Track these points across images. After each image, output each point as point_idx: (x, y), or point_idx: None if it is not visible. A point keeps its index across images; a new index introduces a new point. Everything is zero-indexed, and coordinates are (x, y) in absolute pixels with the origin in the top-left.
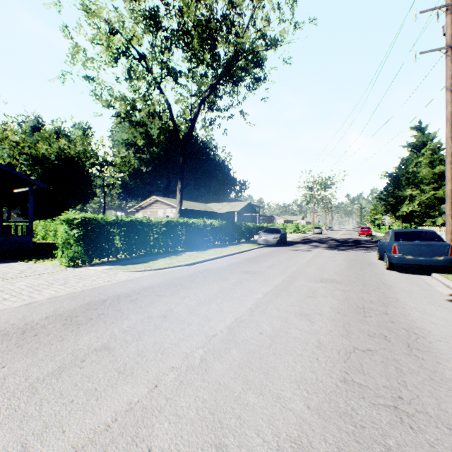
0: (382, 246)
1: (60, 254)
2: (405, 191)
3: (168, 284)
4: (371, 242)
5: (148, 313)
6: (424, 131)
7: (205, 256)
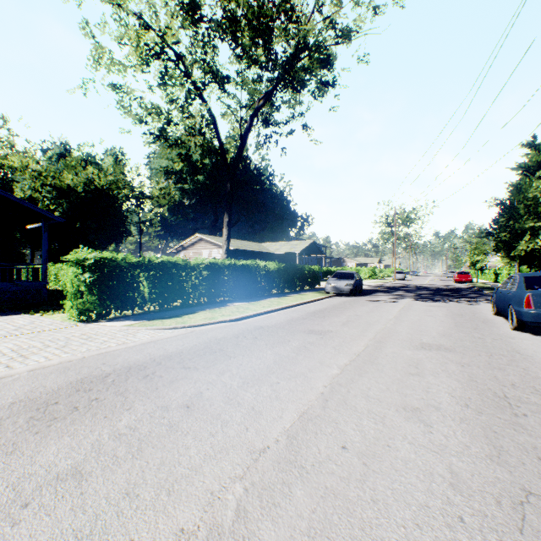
0: (504, 297)
1: (69, 305)
2: (524, 222)
3: (203, 350)
4: (474, 291)
5: (164, 399)
6: (540, 147)
7: (258, 309)
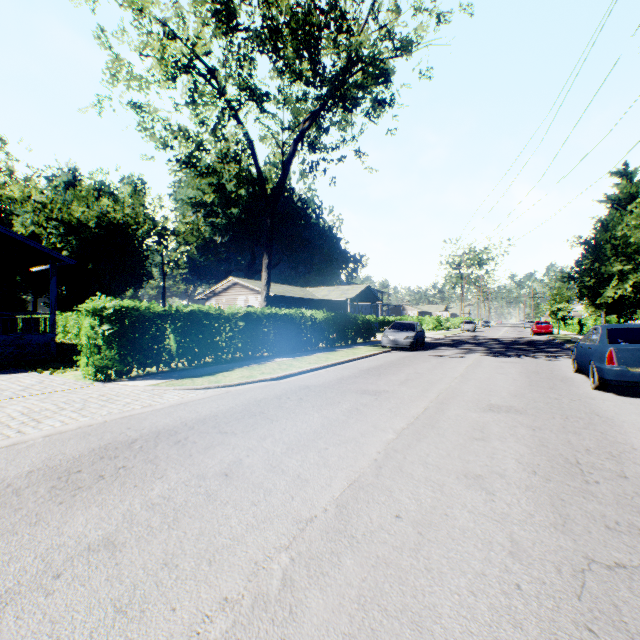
0: (585, 352)
1: (84, 362)
2: (611, 265)
3: (241, 413)
4: (555, 344)
5: (200, 467)
6: (633, 177)
7: (303, 365)
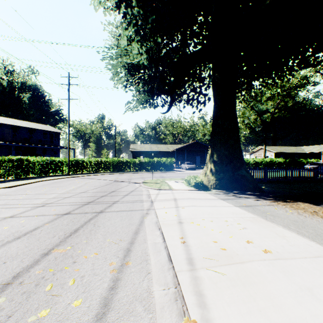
0: None
1: None
2: None
3: None
4: None
5: None
6: None
7: None
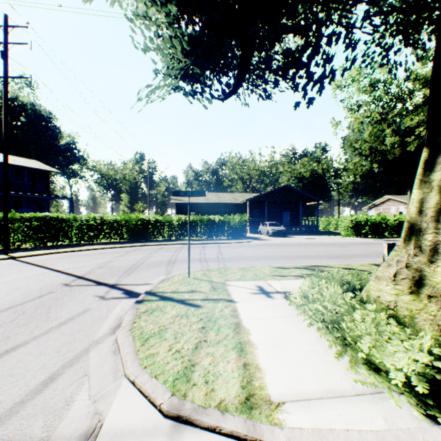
0: None
1: (341, 232)
2: None
3: None
4: None
5: None
6: None
7: None
